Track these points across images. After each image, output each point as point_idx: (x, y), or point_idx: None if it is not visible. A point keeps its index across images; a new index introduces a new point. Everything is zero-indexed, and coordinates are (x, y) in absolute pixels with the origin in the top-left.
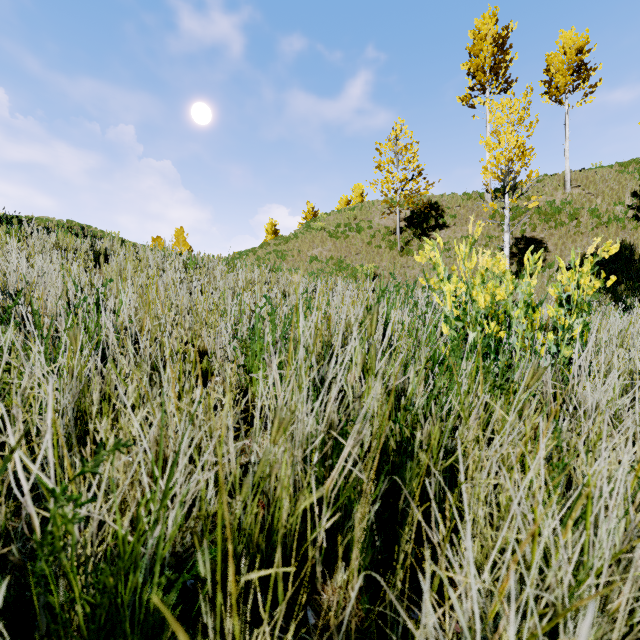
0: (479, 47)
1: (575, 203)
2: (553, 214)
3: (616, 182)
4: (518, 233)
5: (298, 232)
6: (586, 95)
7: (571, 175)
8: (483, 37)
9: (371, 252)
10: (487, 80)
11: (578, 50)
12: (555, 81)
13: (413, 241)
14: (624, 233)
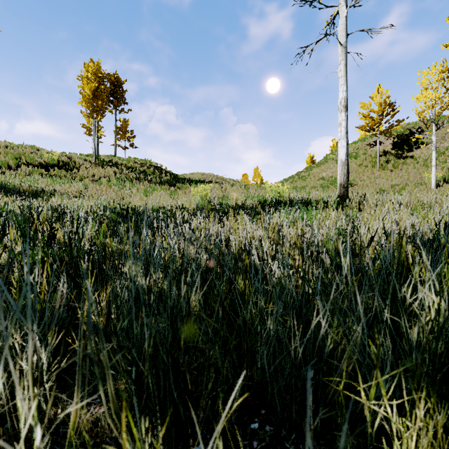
0: None
1: None
2: None
3: None
4: None
5: (319, 162)
6: None
7: None
8: None
9: (359, 170)
10: None
11: None
12: None
13: (392, 159)
14: None
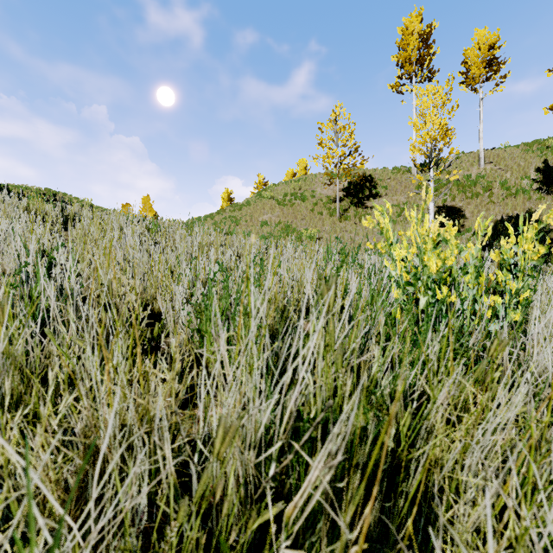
0: (407, 42)
1: (488, 177)
2: (470, 186)
3: (522, 159)
4: (440, 202)
5: (250, 200)
6: (497, 85)
7: (484, 153)
8: (410, 33)
9: (314, 218)
10: (413, 70)
11: (490, 46)
12: (471, 72)
13: (350, 208)
14: (530, 203)
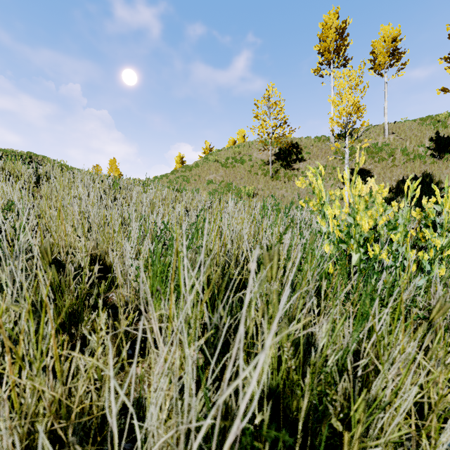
0: (326, 34)
1: (391, 145)
2: (377, 152)
3: (419, 131)
4: (353, 165)
5: (199, 163)
6: (399, 70)
7: (388, 125)
8: (329, 28)
9: (251, 177)
10: (332, 58)
11: (393, 39)
12: (378, 60)
13: (280, 170)
14: (425, 166)
